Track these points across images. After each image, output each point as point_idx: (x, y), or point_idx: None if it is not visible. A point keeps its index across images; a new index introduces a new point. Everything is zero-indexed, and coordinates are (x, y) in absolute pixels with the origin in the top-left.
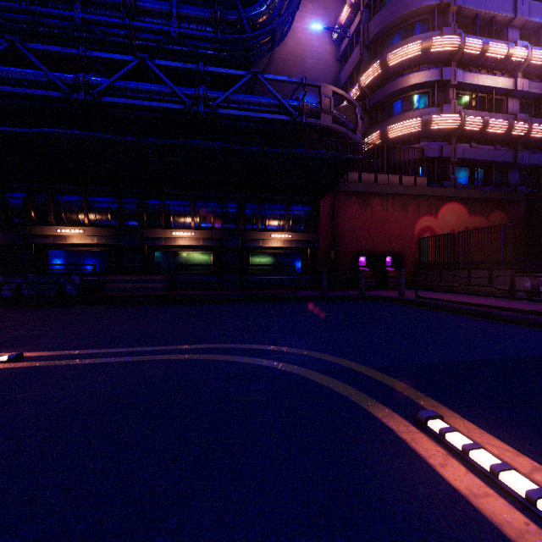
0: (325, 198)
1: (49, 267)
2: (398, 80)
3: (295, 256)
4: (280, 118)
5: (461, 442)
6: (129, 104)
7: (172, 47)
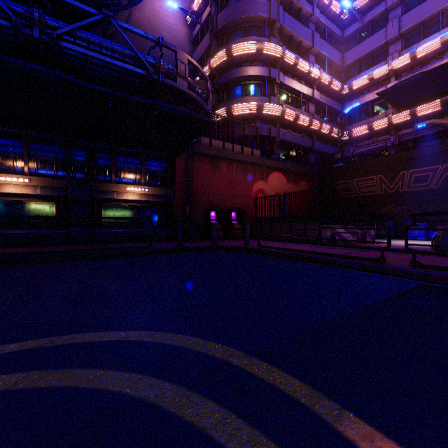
0: (181, 157)
1: None
2: (240, 68)
3: (152, 209)
4: (136, 70)
5: None
6: None
7: None
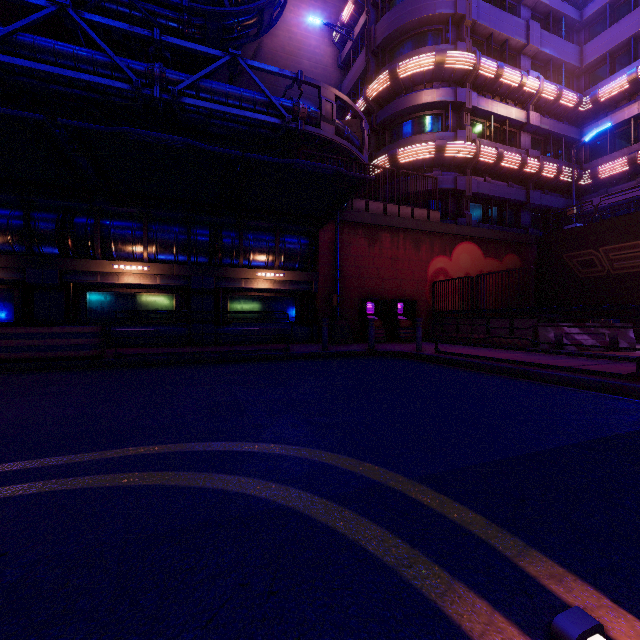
0: (326, 229)
1: None
2: (409, 95)
3: (288, 301)
4: (269, 120)
5: None
6: (40, 71)
7: (116, 8)
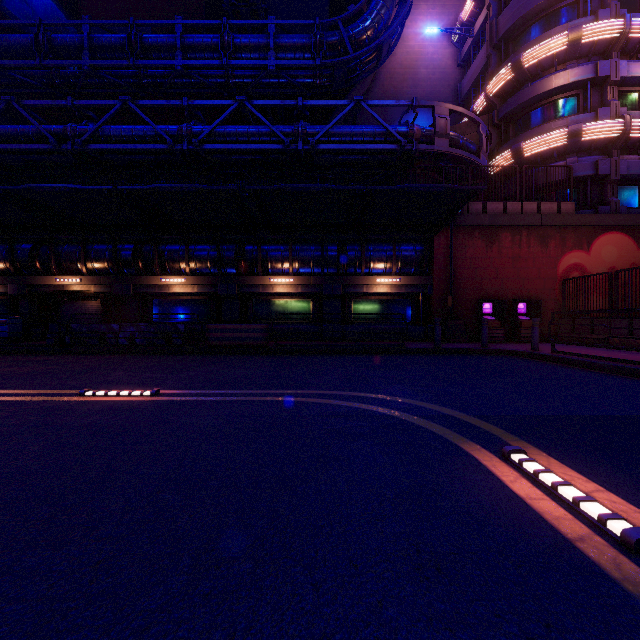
0: (440, 235)
1: (154, 316)
2: (536, 83)
3: (404, 303)
4: (387, 147)
5: (535, 468)
6: (228, 149)
7: (269, 81)
